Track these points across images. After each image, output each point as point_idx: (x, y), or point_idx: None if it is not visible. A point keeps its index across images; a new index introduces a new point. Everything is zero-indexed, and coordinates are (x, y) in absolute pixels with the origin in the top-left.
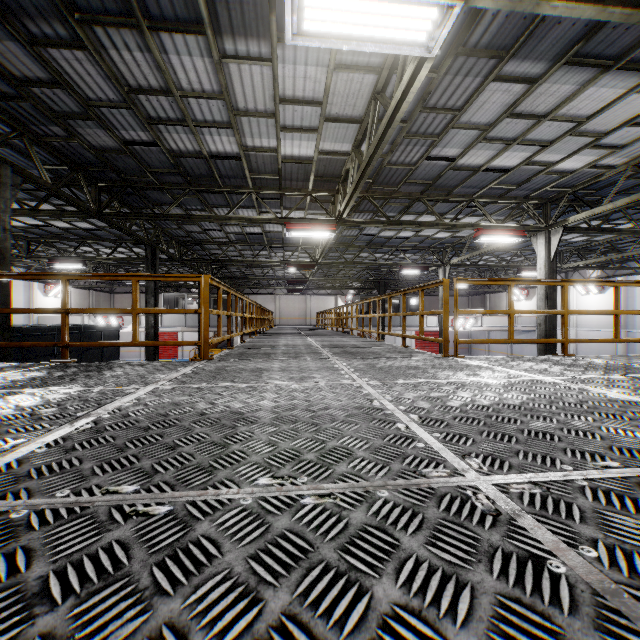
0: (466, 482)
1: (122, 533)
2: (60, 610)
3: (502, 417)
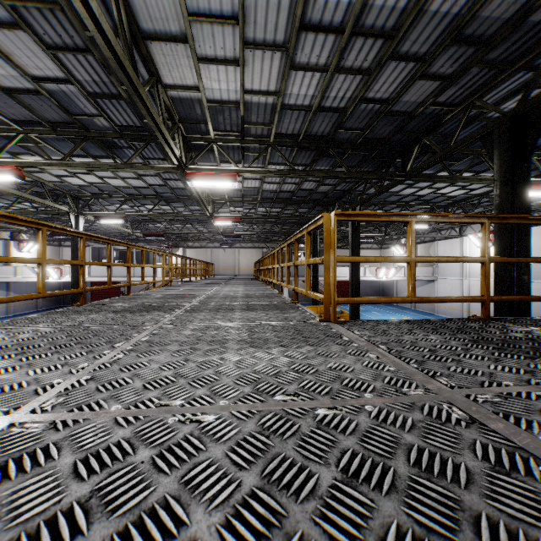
0: (163, 325)
1: (263, 320)
2: (262, 316)
3: (55, 343)
